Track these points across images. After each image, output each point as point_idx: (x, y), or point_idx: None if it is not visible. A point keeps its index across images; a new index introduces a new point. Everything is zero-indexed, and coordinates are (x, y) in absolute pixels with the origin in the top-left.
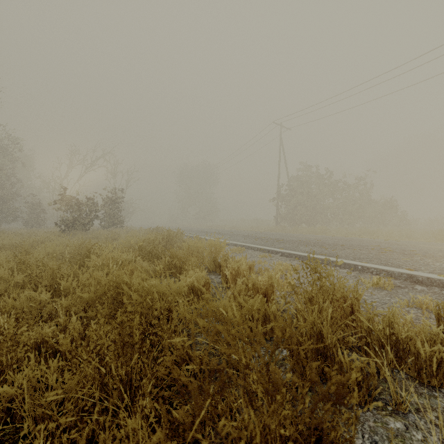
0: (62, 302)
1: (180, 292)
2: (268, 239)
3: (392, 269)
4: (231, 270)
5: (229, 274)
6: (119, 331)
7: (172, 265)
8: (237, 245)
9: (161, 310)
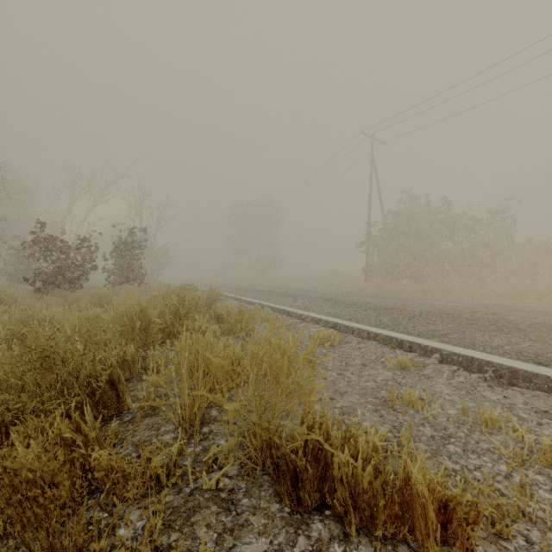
0: None
1: None
2: (377, 309)
3: None
4: None
5: None
6: None
7: None
8: (320, 323)
9: None
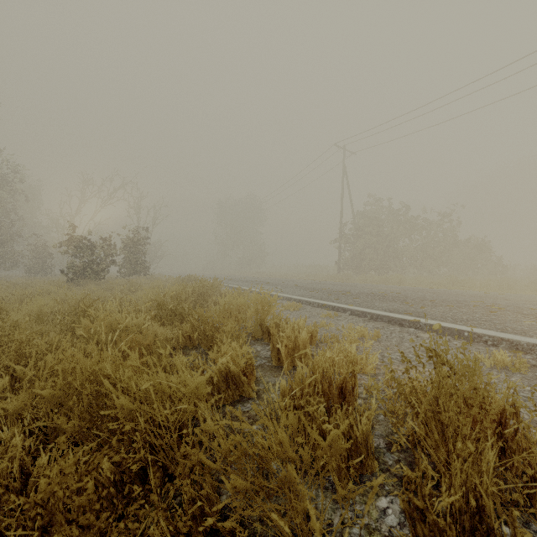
0: (5, 405)
1: (200, 395)
2: (331, 291)
3: (516, 338)
4: (285, 341)
5: (283, 348)
6: (44, 523)
7: (200, 332)
8: (291, 300)
9: (168, 424)
